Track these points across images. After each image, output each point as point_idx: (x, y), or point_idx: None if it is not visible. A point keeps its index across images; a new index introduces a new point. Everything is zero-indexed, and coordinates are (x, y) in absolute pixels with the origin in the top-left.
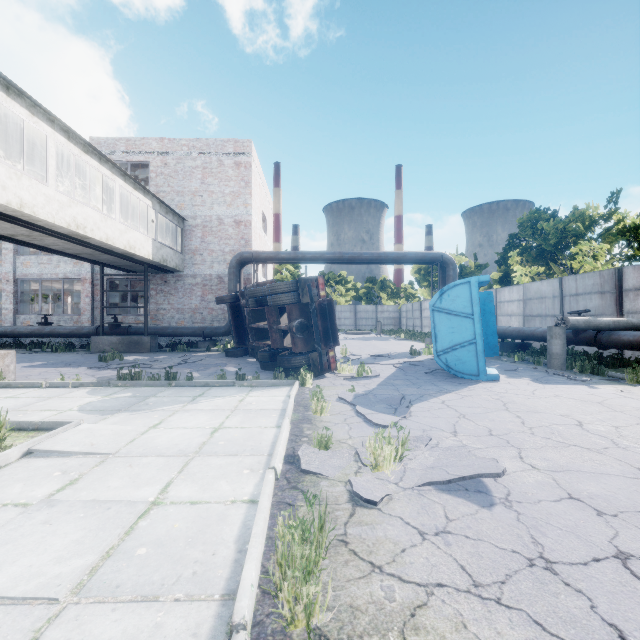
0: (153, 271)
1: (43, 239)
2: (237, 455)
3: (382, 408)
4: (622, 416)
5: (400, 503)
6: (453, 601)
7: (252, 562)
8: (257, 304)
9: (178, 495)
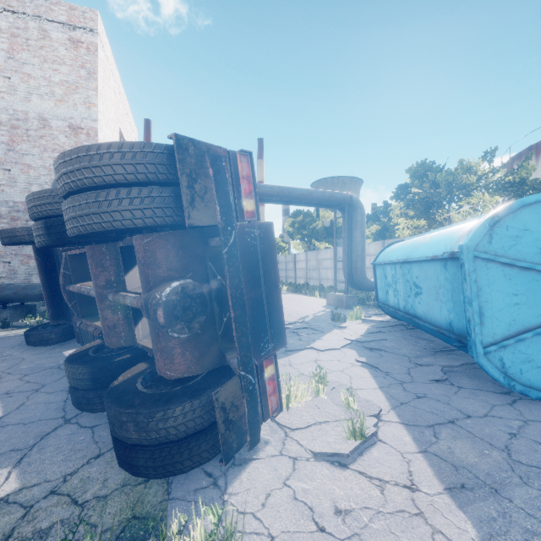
0: None
1: None
2: None
3: None
4: None
5: None
6: None
7: None
8: (50, 235)
9: None
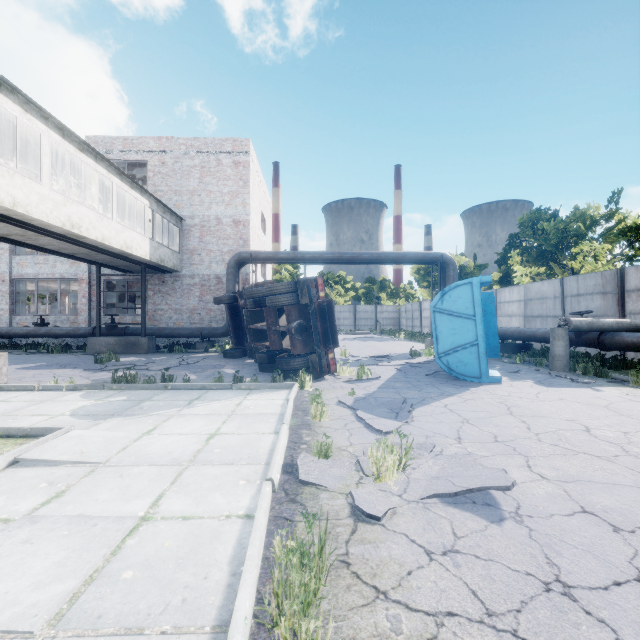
0: (151, 271)
1: (38, 239)
2: (233, 464)
3: (383, 412)
4: (630, 421)
5: (404, 518)
6: (465, 633)
7: (246, 590)
8: (255, 305)
9: (170, 509)
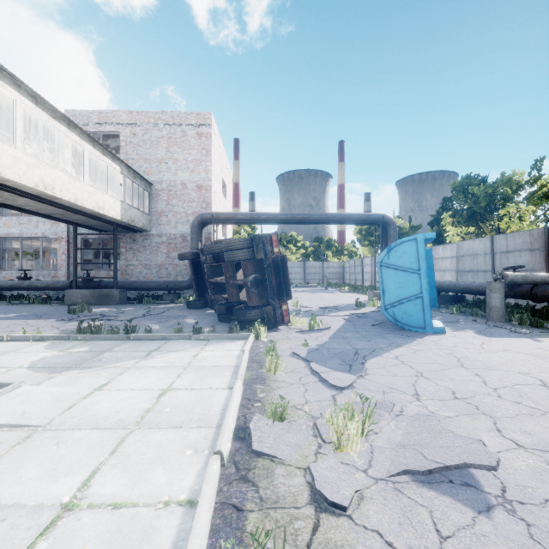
0: (123, 231)
1: (15, 199)
2: (182, 427)
3: (336, 365)
4: None
5: (374, 506)
6: None
7: None
8: (214, 260)
9: (100, 492)
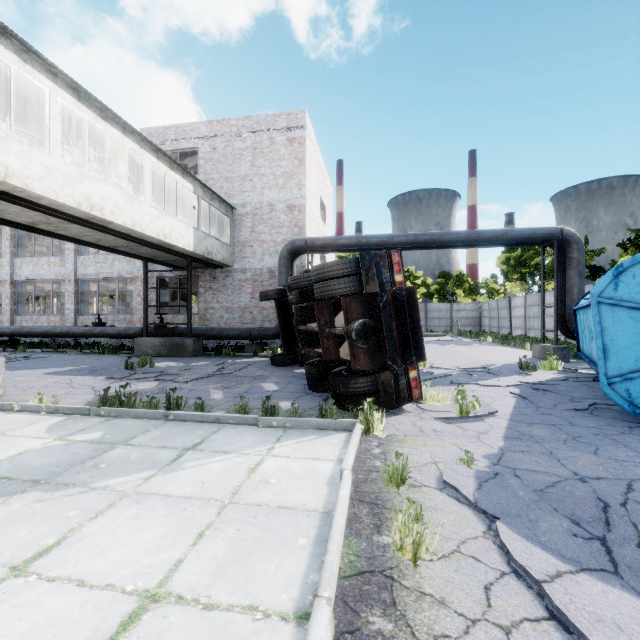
0: (201, 267)
1: (66, 227)
2: None
3: (565, 537)
4: None
5: None
6: None
7: None
8: (301, 298)
9: None
